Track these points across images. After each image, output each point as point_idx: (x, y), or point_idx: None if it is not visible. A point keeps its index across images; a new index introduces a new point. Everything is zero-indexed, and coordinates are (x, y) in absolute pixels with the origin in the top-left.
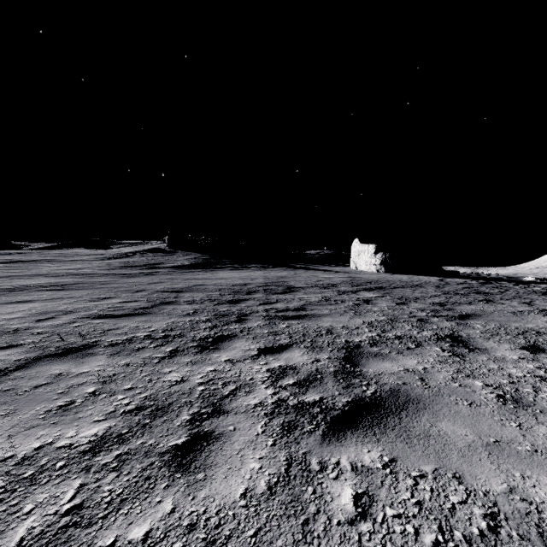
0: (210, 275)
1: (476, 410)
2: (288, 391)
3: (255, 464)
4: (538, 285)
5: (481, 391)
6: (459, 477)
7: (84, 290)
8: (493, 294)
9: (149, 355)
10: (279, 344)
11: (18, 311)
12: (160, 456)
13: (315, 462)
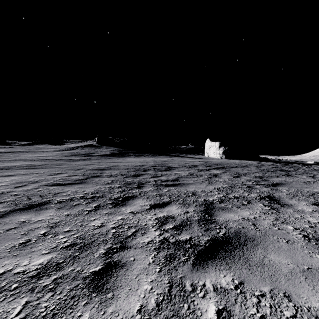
0: (122, 160)
1: (292, 246)
2: (169, 233)
3: (147, 286)
4: (316, 165)
5: (293, 232)
6: (288, 296)
7: (46, 168)
8: (290, 171)
9: (82, 208)
10: (163, 201)
11: (4, 181)
12: (83, 280)
13: (188, 284)
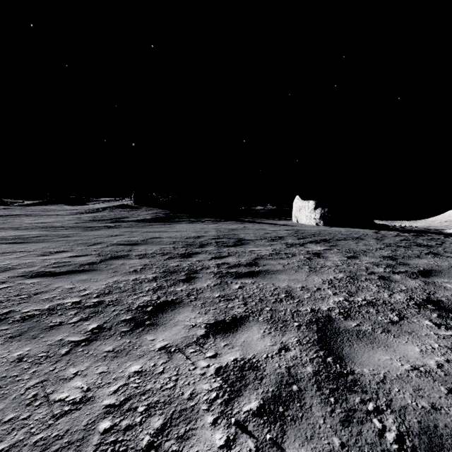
0: (167, 228)
1: None
2: (251, 437)
3: None
4: None
5: None
6: None
7: (42, 243)
8: (434, 246)
9: (62, 337)
10: (232, 315)
11: None
12: None
13: None
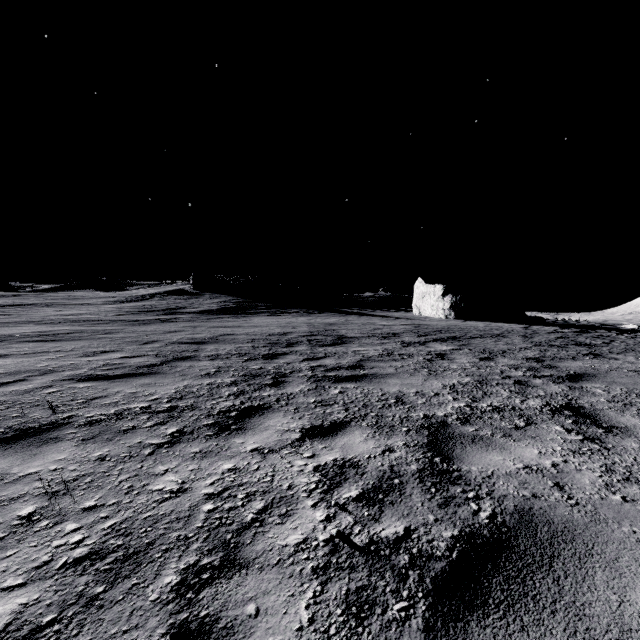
0: (242, 322)
1: None
2: (350, 514)
3: None
4: None
5: None
6: None
7: (79, 341)
8: (597, 346)
9: (141, 440)
10: (330, 420)
11: None
12: None
13: None
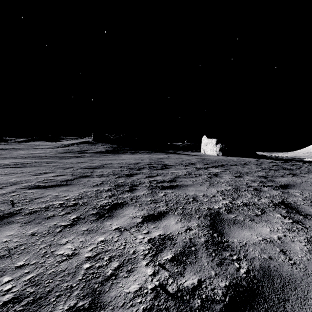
0: (116, 157)
1: None
2: (167, 271)
3: None
4: None
5: None
6: None
7: (34, 167)
8: (294, 169)
9: (56, 223)
10: (158, 211)
11: None
12: None
13: None
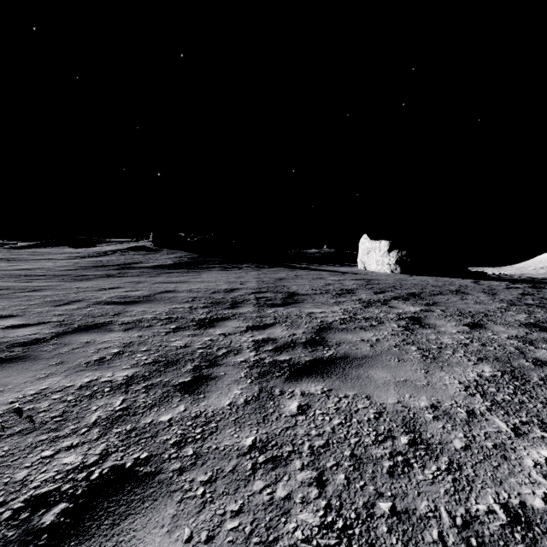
0: (190, 277)
1: None
2: None
3: None
4: None
5: None
6: None
7: None
8: None
9: None
10: None
11: None
12: None
13: None
